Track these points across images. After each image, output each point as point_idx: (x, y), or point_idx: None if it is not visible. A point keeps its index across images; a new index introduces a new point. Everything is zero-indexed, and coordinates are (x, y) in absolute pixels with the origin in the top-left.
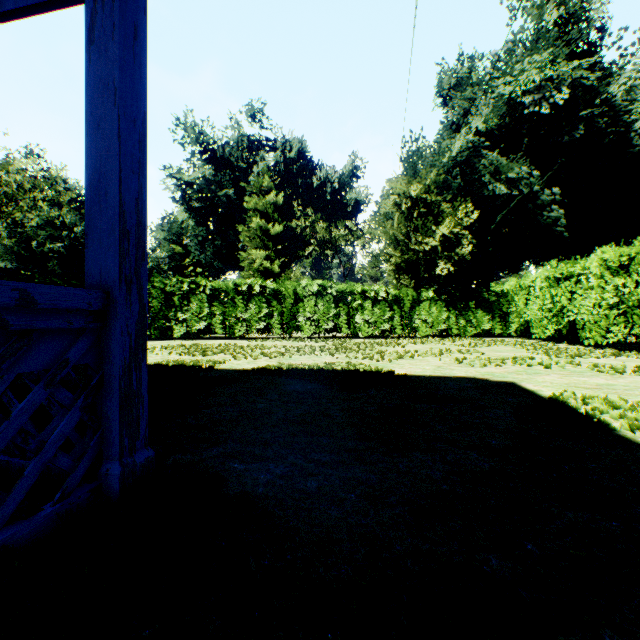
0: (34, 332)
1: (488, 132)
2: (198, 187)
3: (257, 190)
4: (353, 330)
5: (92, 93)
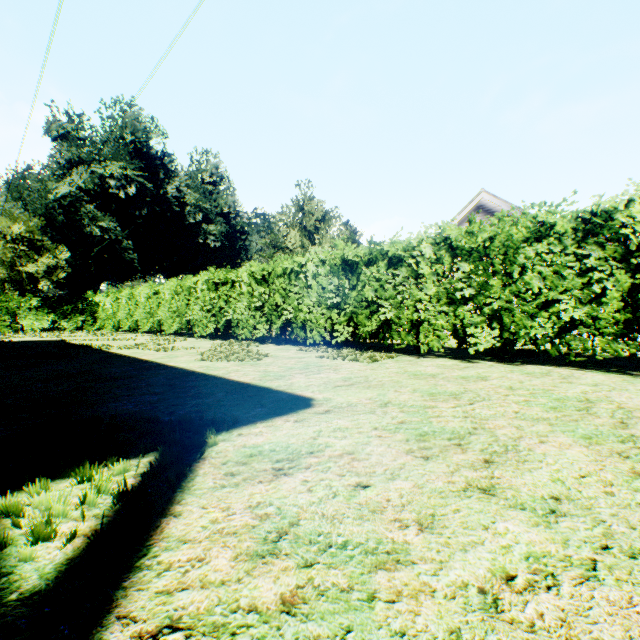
0: None
1: (88, 190)
2: None
3: None
4: None
5: None
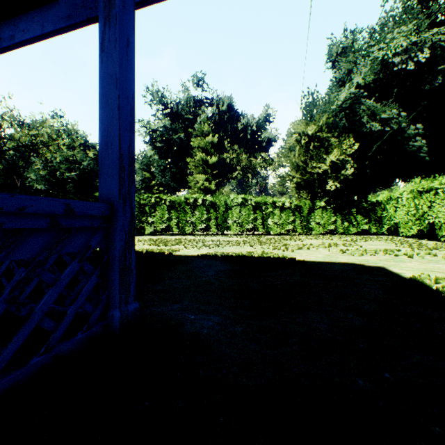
0: (73, 229)
1: (366, 85)
2: (160, 133)
3: (200, 133)
4: (266, 229)
5: (103, 82)
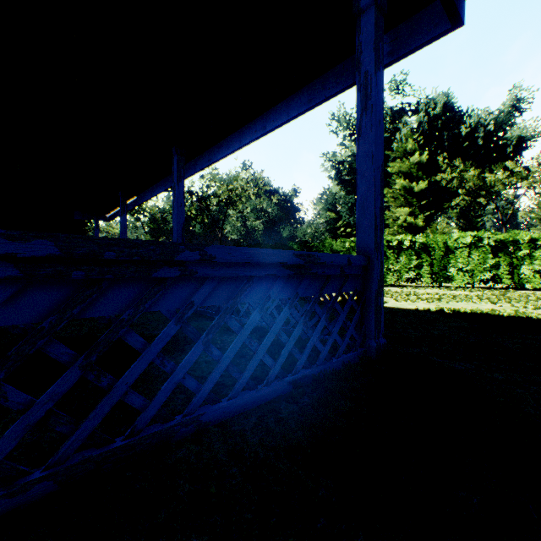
0: (348, 275)
1: None
2: (348, 164)
3: (400, 154)
4: (517, 281)
5: (360, 160)
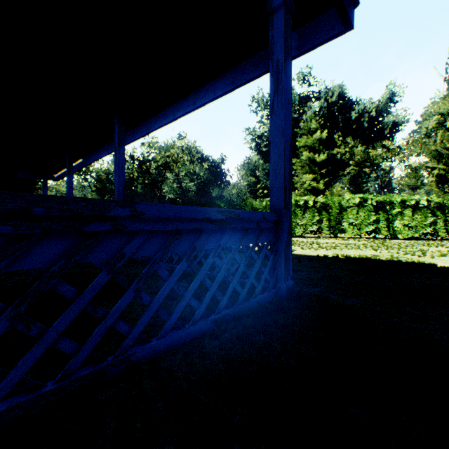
0: (263, 229)
1: None
2: (265, 138)
3: (306, 132)
4: (392, 232)
5: (272, 133)
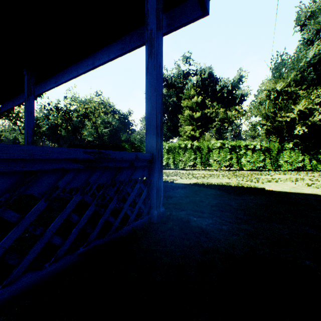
0: (137, 166)
1: None
2: None
3: (187, 97)
4: (240, 166)
5: (147, 89)
